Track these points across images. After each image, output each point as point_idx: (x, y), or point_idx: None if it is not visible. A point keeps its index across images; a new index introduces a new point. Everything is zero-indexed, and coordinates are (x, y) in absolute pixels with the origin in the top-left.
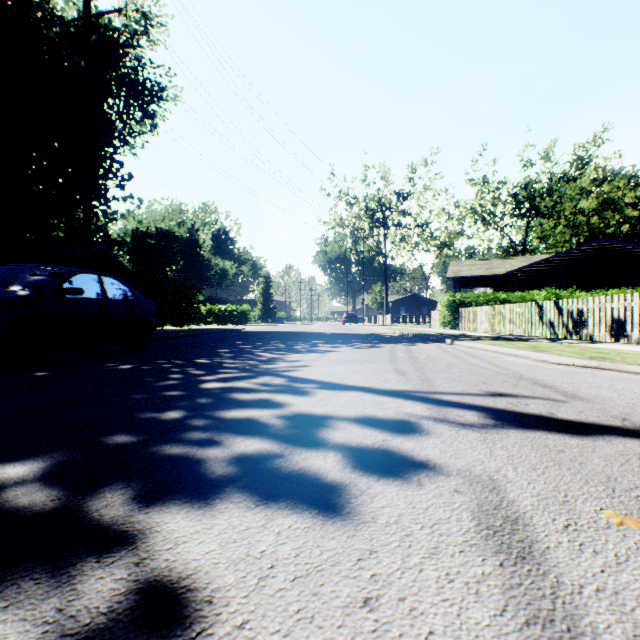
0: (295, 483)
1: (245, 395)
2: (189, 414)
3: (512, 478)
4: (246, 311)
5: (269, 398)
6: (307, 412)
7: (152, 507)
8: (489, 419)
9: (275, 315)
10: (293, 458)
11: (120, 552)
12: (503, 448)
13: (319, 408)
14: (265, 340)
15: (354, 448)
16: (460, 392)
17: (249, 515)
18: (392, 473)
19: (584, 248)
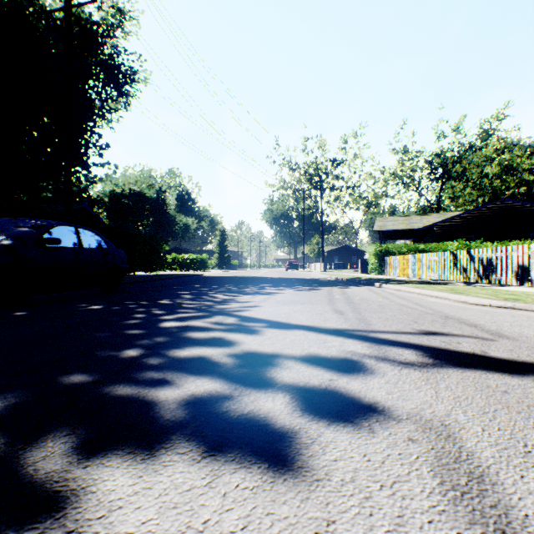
0: (244, 429)
1: (199, 334)
2: (146, 352)
3: (464, 423)
4: (205, 259)
5: (221, 336)
6: (256, 350)
7: (92, 459)
8: (427, 358)
9: (229, 263)
10: (242, 400)
11: (45, 522)
12: (447, 389)
13: (267, 346)
14: (220, 284)
15: (302, 389)
16: (395, 331)
17: (194, 470)
18: (342, 417)
19: (489, 206)
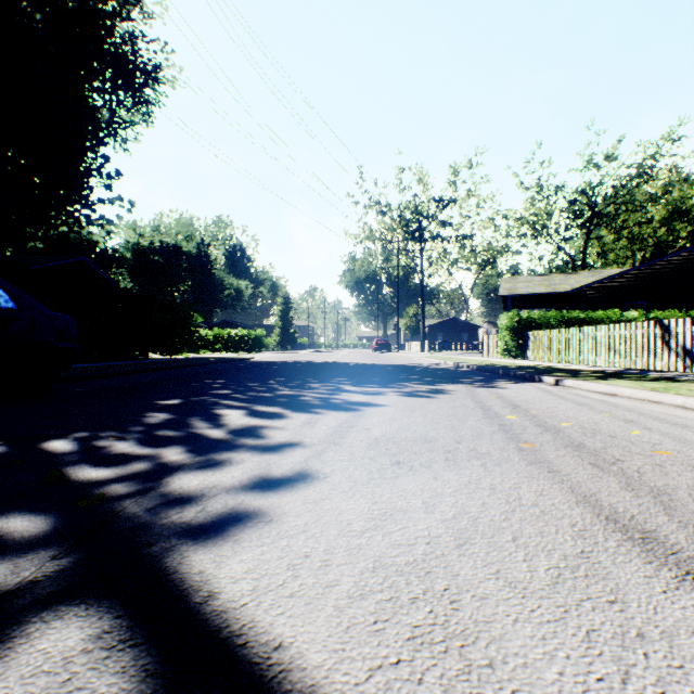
0: None
1: None
2: None
3: None
4: (260, 336)
5: None
6: None
7: None
8: None
9: (295, 341)
10: None
11: None
12: None
13: None
14: (264, 377)
15: None
16: None
17: None
18: None
19: (670, 259)
